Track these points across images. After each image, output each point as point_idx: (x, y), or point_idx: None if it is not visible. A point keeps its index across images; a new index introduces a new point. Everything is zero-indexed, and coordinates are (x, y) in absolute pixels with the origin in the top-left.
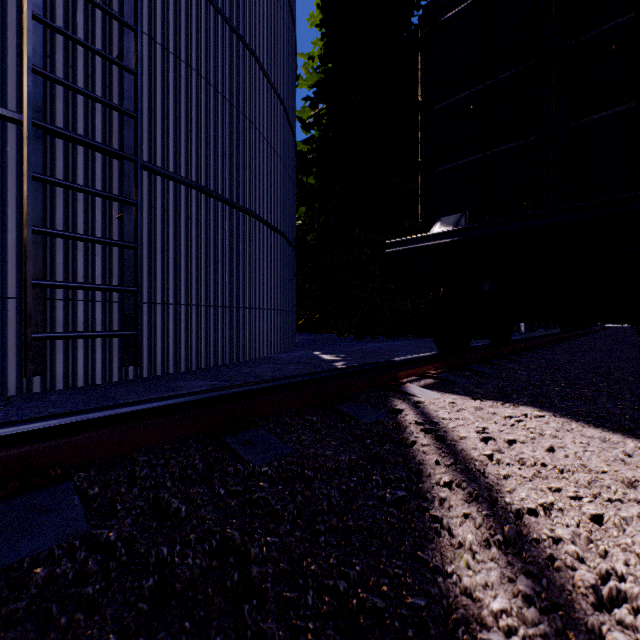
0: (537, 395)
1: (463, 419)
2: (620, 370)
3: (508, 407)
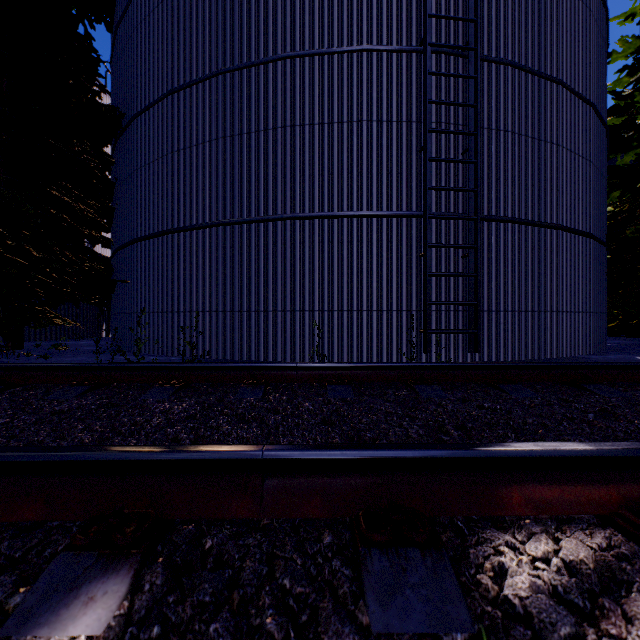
0: None
1: None
2: None
3: None
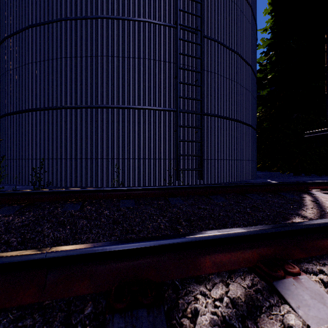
0: None
1: None
2: None
3: None
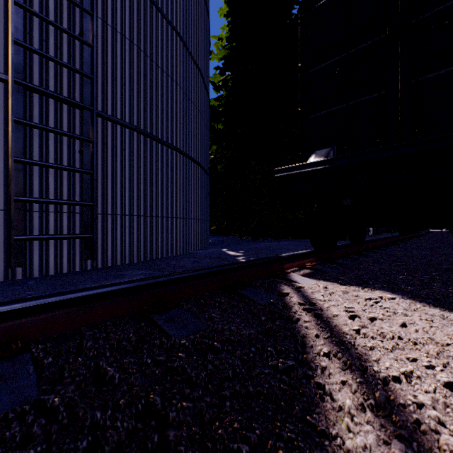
0: (388, 282)
1: (334, 300)
2: (446, 263)
3: (367, 291)
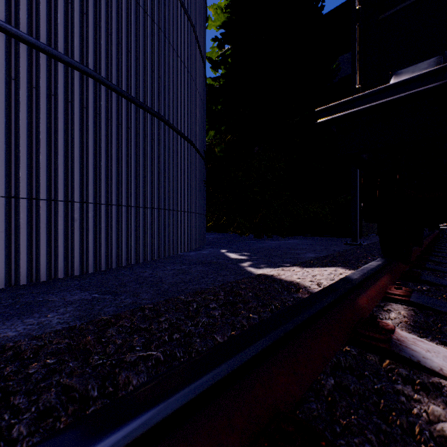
0: None
1: None
2: None
3: None
